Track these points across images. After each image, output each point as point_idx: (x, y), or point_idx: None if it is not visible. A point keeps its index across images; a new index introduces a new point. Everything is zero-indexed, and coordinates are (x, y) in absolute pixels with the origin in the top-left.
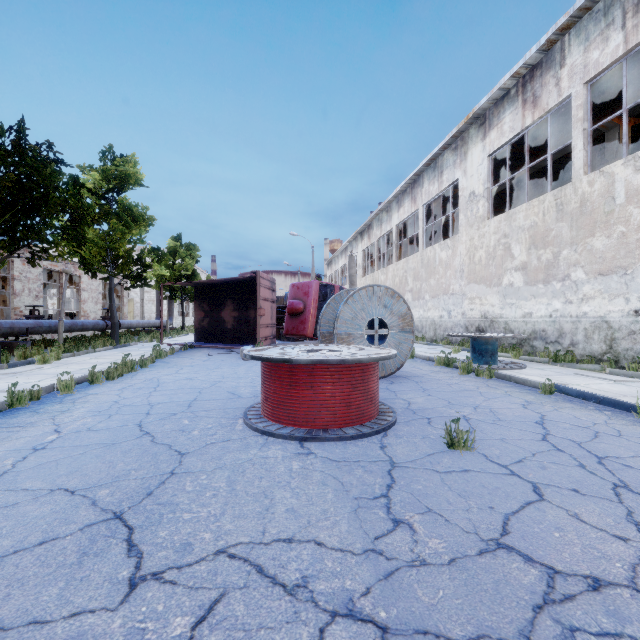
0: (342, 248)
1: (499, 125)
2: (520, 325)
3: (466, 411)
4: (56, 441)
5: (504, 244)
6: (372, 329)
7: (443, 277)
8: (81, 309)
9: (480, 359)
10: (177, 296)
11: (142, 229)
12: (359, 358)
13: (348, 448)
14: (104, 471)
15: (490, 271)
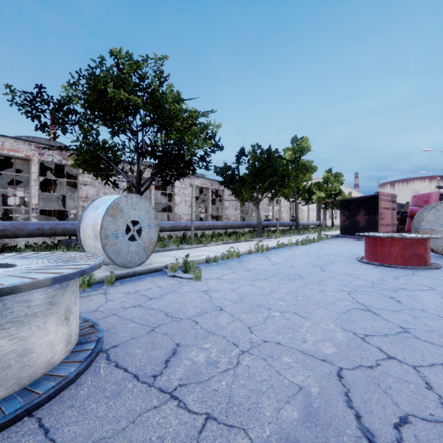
0: None
1: None
2: None
3: None
4: (295, 255)
5: None
6: None
7: None
8: (281, 216)
9: None
10: (328, 207)
11: (310, 174)
12: (405, 236)
13: (396, 269)
14: (311, 261)
15: None
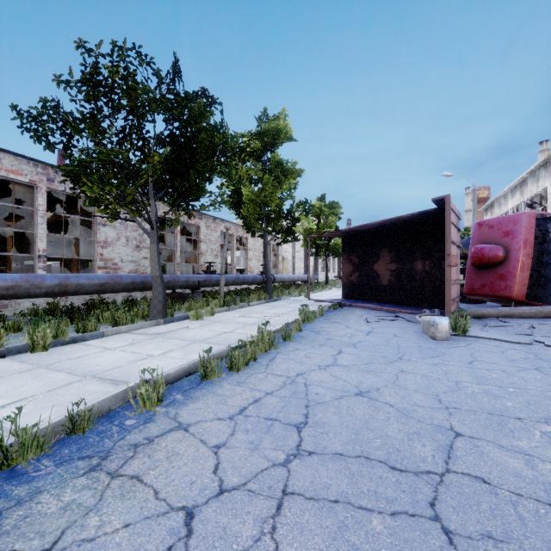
0: (515, 184)
1: None
2: None
3: None
4: None
5: None
6: None
7: None
8: (247, 266)
9: None
10: (321, 253)
11: (291, 183)
12: None
13: None
14: None
15: None
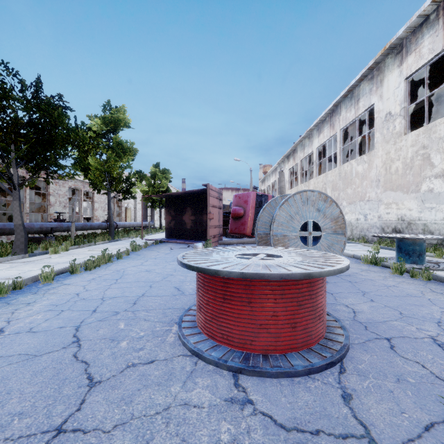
0: (273, 169)
1: (417, 50)
2: (441, 227)
3: (431, 329)
4: None
5: (422, 155)
6: (304, 231)
7: (359, 187)
8: (94, 215)
9: (407, 259)
10: (156, 205)
11: (129, 158)
12: (309, 272)
13: (297, 395)
14: None
15: (407, 179)
